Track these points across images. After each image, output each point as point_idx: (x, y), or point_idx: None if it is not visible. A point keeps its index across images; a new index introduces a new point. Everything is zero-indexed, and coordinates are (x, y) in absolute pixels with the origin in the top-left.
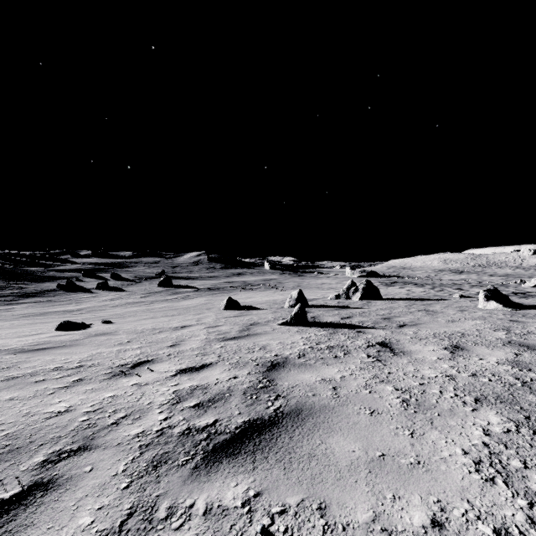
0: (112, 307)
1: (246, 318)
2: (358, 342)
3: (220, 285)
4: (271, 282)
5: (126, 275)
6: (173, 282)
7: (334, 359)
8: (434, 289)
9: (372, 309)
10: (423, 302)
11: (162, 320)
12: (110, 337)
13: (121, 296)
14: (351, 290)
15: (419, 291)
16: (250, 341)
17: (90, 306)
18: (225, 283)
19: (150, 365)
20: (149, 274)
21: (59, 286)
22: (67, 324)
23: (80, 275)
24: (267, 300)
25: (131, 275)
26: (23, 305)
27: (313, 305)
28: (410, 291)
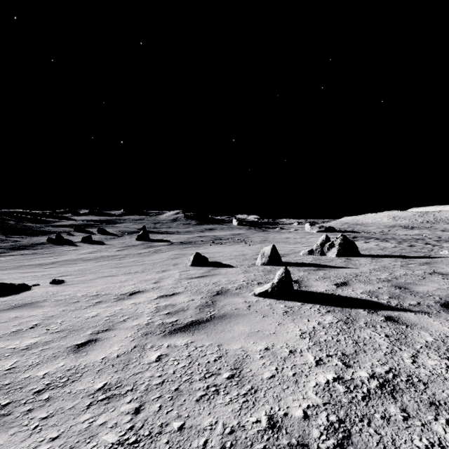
0: (85, 261)
1: (213, 281)
2: (430, 363)
3: (192, 239)
4: (239, 237)
5: (111, 230)
6: (151, 236)
7: None
8: (402, 244)
9: (363, 270)
10: (416, 261)
11: (118, 279)
12: (25, 312)
13: (100, 250)
14: (326, 245)
15: (390, 246)
16: (214, 338)
17: (65, 260)
18: (197, 237)
19: None
20: (132, 229)
21: (48, 240)
22: None
23: (73, 229)
24: (236, 255)
25: (116, 230)
26: (8, 257)
27: (287, 262)
28: (380, 245)
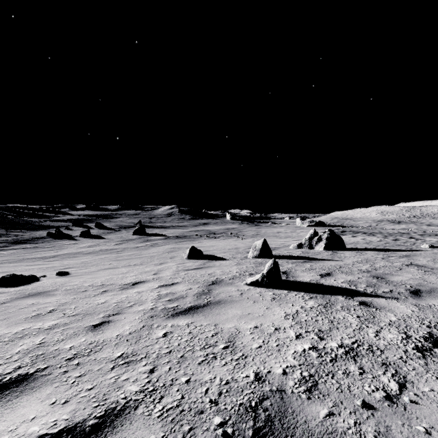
0: (85, 254)
1: (208, 272)
2: (389, 336)
3: (187, 233)
4: (232, 231)
5: (108, 224)
6: (147, 231)
7: (395, 413)
8: (388, 238)
9: (347, 262)
10: (397, 253)
11: (120, 271)
12: (40, 299)
13: (99, 243)
14: (314, 239)
15: (376, 240)
16: (211, 320)
17: (66, 253)
18: (192, 231)
19: (6, 402)
20: (128, 223)
21: (48, 234)
22: (9, 278)
23: (71, 224)
24: (230, 248)
25: (112, 225)
26: (11, 251)
27: (277, 255)
28: (366, 239)
